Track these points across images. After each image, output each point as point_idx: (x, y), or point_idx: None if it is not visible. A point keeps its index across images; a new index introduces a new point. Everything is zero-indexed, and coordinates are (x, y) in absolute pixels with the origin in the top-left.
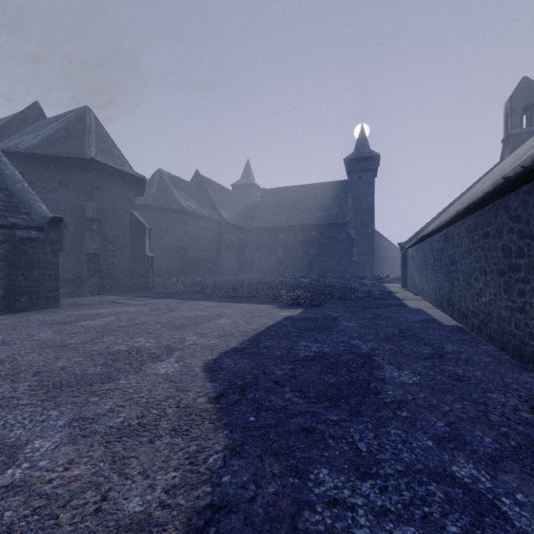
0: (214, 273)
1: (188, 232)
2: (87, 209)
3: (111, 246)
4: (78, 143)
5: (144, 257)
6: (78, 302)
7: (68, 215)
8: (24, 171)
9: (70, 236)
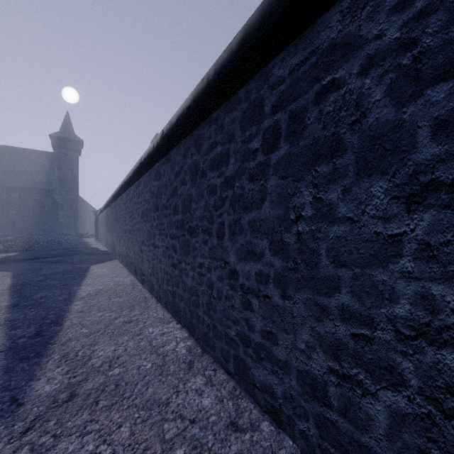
0: None
1: None
2: None
3: None
4: None
5: None
6: None
7: None
8: None
9: None
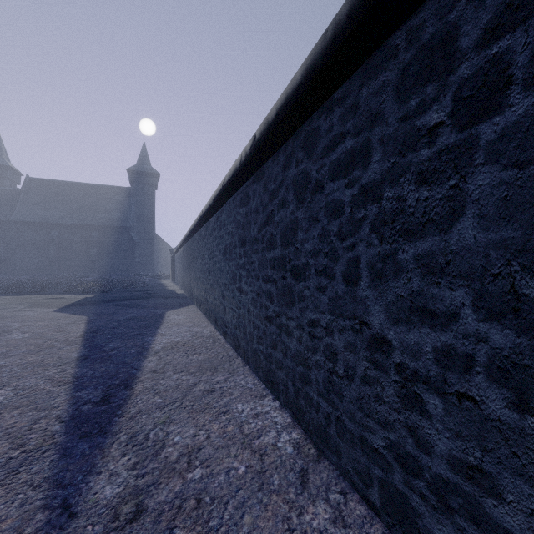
0: None
1: None
2: None
3: None
4: None
5: None
6: None
7: None
8: None
9: None
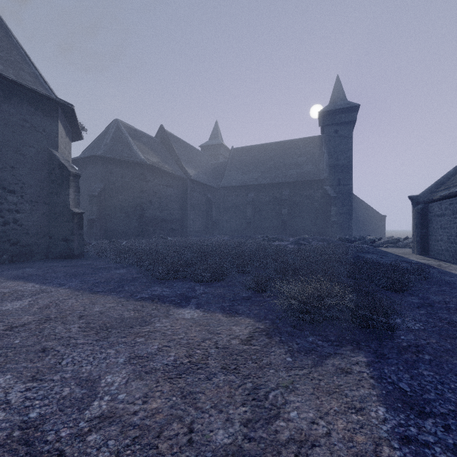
0: (178, 234)
1: (147, 188)
2: None
3: (12, 197)
4: None
5: (67, 213)
6: None
7: None
8: None
9: None
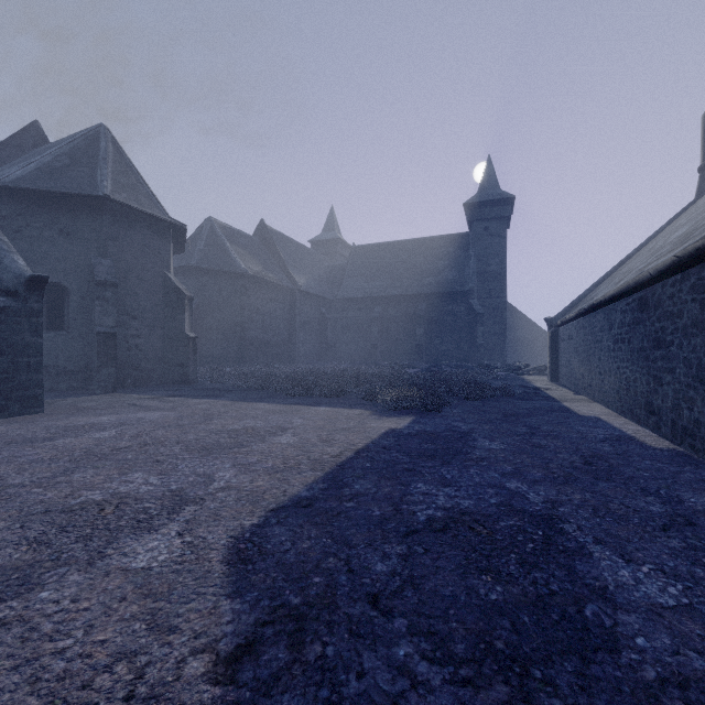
0: (284, 360)
1: (248, 304)
2: (98, 269)
3: (135, 322)
4: (87, 175)
5: (183, 338)
6: (76, 404)
7: (71, 278)
8: (8, 214)
9: (74, 308)
